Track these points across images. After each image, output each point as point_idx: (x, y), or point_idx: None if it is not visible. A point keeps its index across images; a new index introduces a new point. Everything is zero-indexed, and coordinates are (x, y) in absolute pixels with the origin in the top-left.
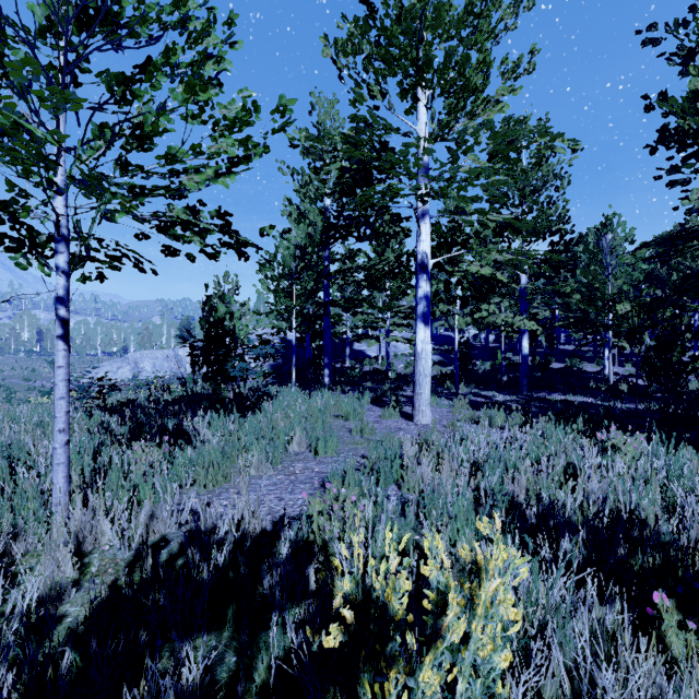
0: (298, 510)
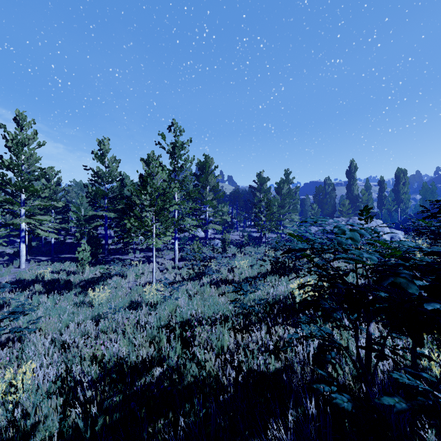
0: (13, 280)
